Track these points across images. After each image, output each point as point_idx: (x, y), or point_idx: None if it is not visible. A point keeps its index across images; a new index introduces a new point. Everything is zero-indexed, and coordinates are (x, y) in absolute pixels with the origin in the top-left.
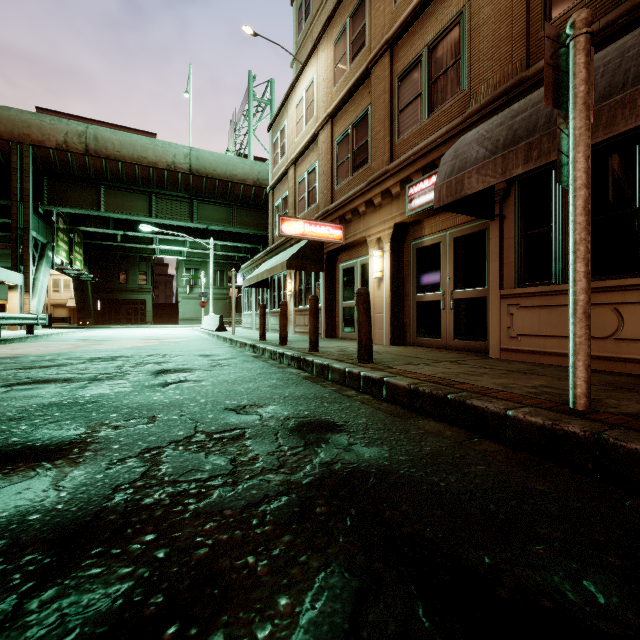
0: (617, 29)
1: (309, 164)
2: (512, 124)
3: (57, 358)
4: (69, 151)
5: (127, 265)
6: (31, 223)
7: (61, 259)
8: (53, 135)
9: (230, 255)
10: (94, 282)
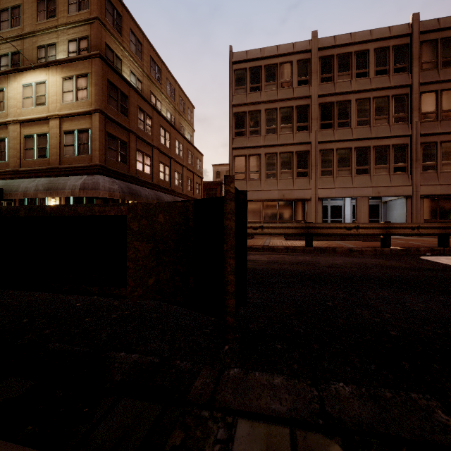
0: (31, 172)
1: None
2: (4, 187)
3: None
4: None
5: None
6: None
7: None
8: None
9: None
10: None
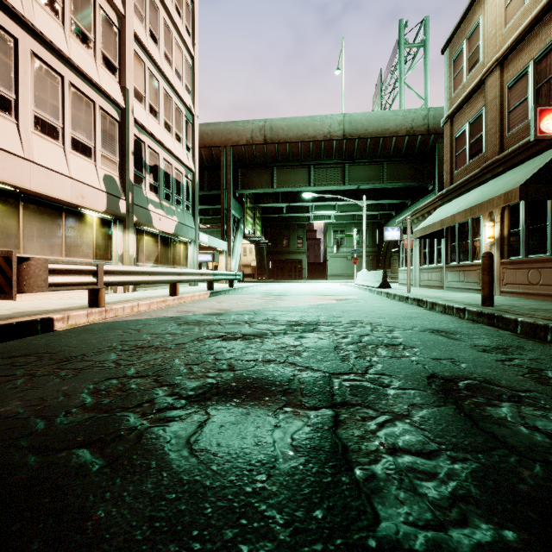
0: None
1: (539, 47)
2: None
3: (254, 319)
4: (254, 144)
5: (289, 232)
6: (231, 204)
7: (248, 230)
8: (244, 135)
9: (372, 215)
10: (267, 247)
